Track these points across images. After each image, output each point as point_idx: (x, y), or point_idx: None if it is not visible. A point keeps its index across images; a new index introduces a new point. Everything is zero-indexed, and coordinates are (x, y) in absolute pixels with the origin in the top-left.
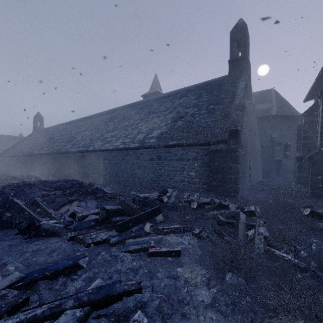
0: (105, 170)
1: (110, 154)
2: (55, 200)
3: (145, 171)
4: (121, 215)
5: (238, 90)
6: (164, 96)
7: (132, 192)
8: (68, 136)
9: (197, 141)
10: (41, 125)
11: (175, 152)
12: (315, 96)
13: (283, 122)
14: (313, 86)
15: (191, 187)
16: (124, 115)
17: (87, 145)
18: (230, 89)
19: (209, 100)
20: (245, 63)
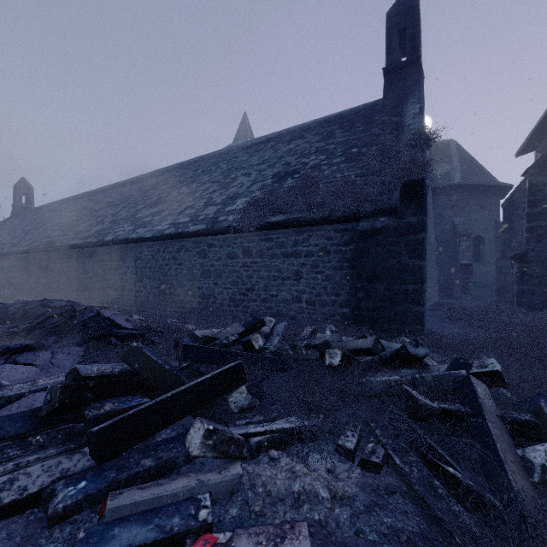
0: (138, 282)
1: (147, 249)
2: None
3: (217, 282)
4: (127, 391)
5: (407, 118)
6: (260, 142)
7: (187, 326)
8: (72, 218)
9: (328, 213)
10: (29, 202)
11: (282, 239)
12: (538, 143)
13: (472, 197)
14: (543, 119)
15: (316, 313)
16: (182, 177)
17: (104, 232)
18: (389, 119)
19: (349, 139)
20: (415, 74)
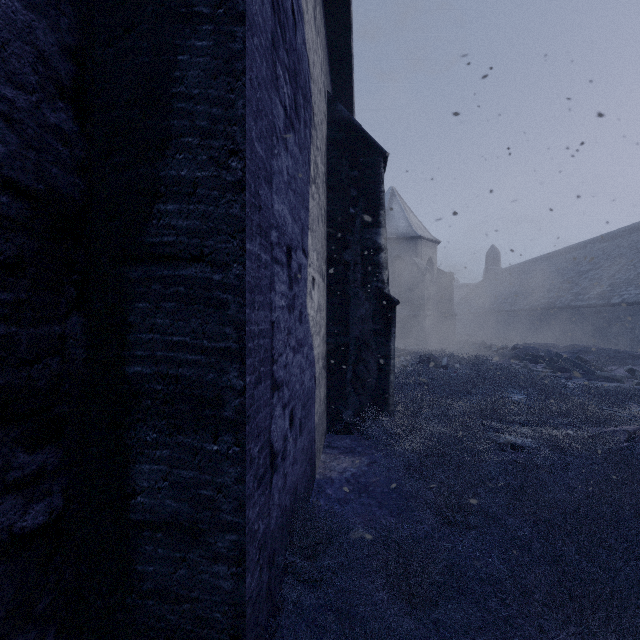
0: None
1: None
2: (594, 360)
3: None
4: None
5: None
6: None
7: None
8: (557, 280)
9: None
10: (496, 264)
11: None
12: None
13: None
14: None
15: None
16: None
17: (606, 295)
18: None
19: None
20: None
